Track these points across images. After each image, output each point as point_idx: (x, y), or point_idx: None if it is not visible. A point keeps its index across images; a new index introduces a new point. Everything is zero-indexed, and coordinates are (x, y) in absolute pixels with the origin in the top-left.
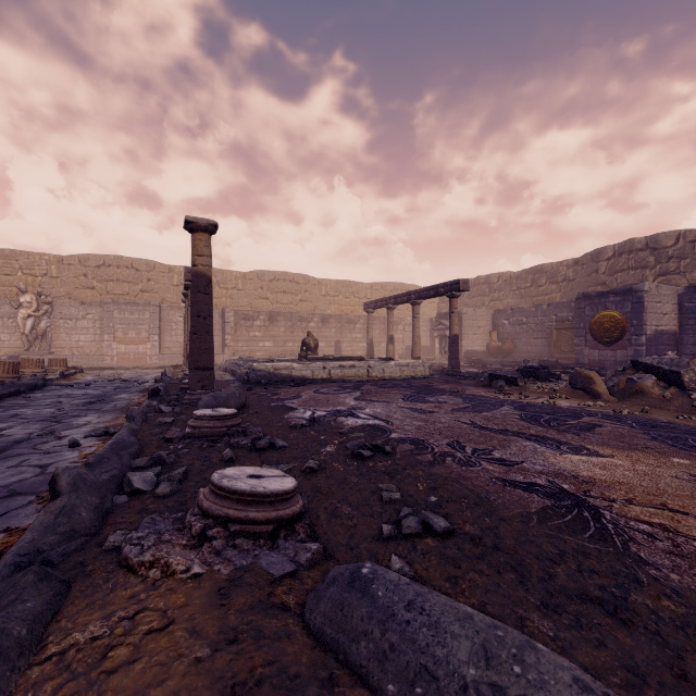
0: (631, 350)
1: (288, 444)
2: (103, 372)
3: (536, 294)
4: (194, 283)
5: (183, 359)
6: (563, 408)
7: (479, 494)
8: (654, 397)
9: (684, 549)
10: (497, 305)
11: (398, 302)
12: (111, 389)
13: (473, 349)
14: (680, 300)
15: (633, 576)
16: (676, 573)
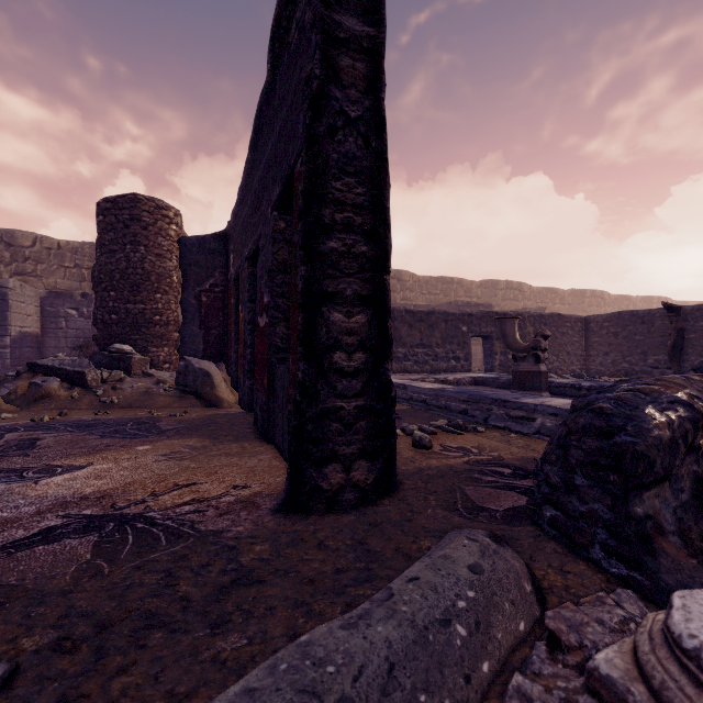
0: None
1: None
2: None
3: None
4: None
5: None
6: None
7: None
8: (63, 399)
9: (224, 507)
10: None
11: None
12: None
13: None
14: (43, 303)
15: (227, 547)
16: (239, 525)
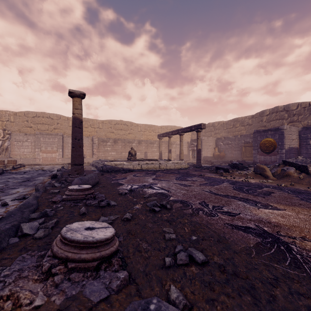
0: (278, 156)
1: (117, 203)
2: (35, 166)
3: (235, 131)
4: (73, 122)
5: None
6: (253, 183)
7: (219, 234)
8: (294, 178)
9: None
10: (217, 135)
11: (173, 134)
12: (36, 175)
13: (207, 155)
14: (299, 133)
15: None
16: None
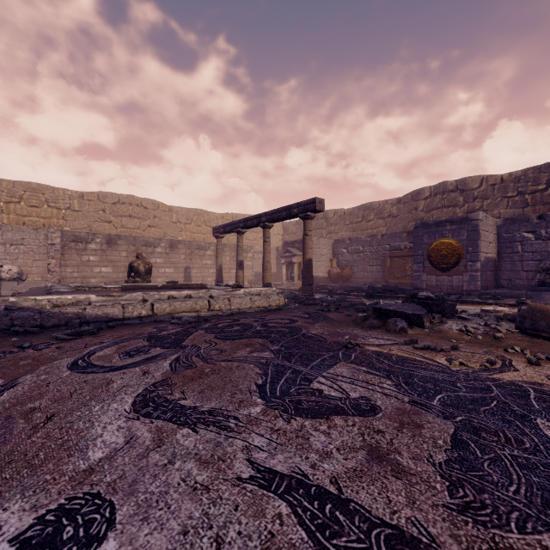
0: (466, 276)
1: None
2: None
3: (366, 227)
4: None
5: None
6: None
7: None
8: None
9: None
10: (333, 237)
11: (248, 226)
12: None
13: (317, 275)
14: (498, 231)
15: None
16: None
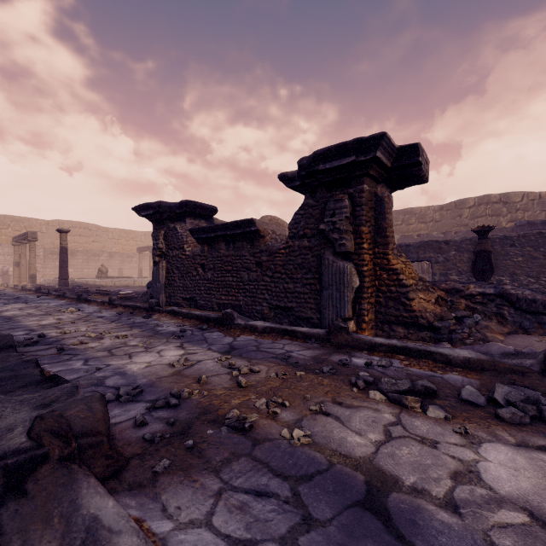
0: None
1: None
2: None
3: None
4: (61, 250)
5: (13, 279)
6: None
7: None
8: None
9: None
10: None
11: None
12: None
13: None
14: None
15: None
16: None
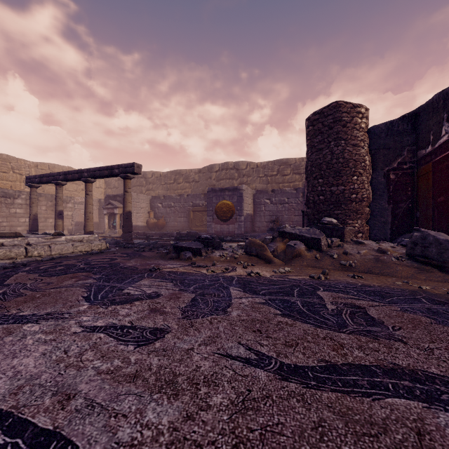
0: (237, 225)
1: None
2: None
3: (177, 188)
4: None
5: None
6: (276, 280)
7: None
8: (309, 258)
9: None
10: (151, 193)
11: (69, 179)
12: None
13: (137, 224)
14: (254, 197)
15: None
16: None
